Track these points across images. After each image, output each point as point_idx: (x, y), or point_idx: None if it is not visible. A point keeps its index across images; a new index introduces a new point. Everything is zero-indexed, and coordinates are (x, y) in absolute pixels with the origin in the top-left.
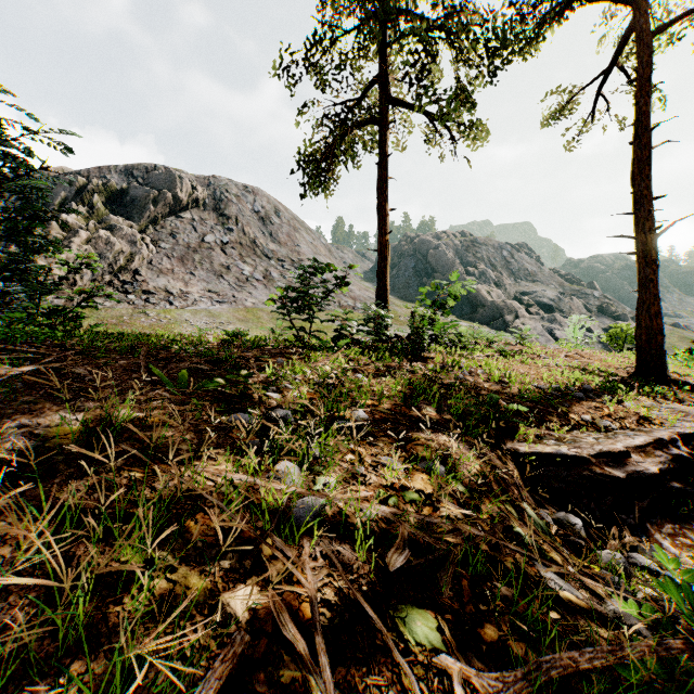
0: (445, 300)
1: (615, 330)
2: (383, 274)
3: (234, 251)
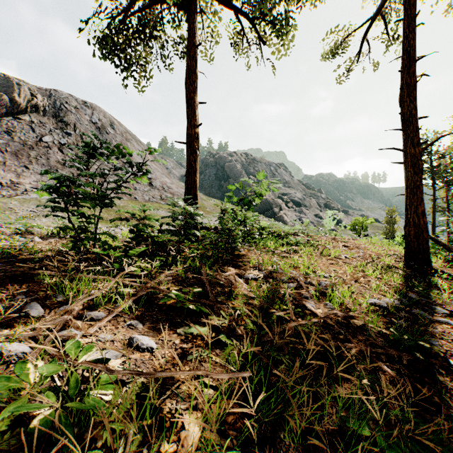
0: (251, 197)
1: (356, 221)
2: (192, 168)
3: (71, 151)
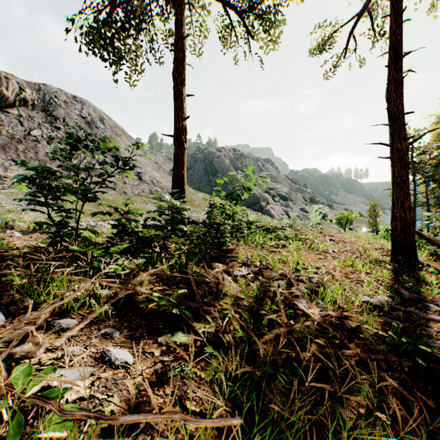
0: (240, 192)
1: (341, 215)
2: (180, 162)
3: (60, 145)
